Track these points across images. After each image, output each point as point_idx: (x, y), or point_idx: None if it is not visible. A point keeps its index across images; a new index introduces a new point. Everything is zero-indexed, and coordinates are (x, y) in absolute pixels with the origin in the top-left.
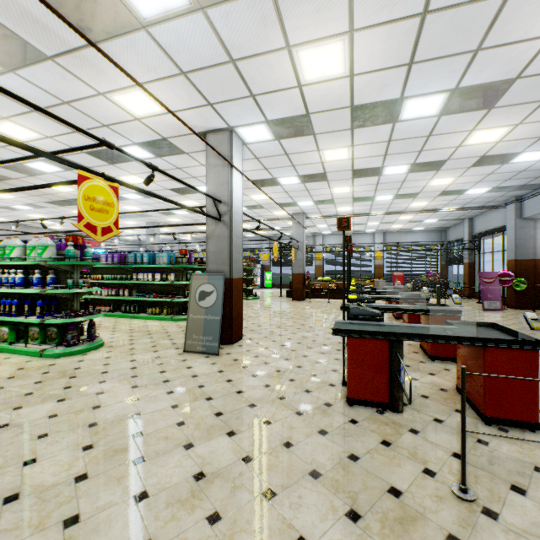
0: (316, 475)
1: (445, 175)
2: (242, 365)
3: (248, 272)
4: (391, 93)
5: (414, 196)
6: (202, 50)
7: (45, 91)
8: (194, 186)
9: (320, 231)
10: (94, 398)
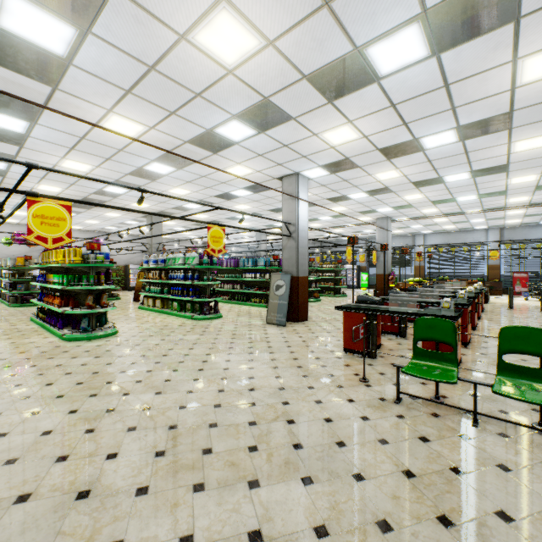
0: (300, 367)
1: (522, 174)
2: (296, 332)
3: (336, 273)
4: (403, 138)
5: (503, 193)
6: (267, 145)
7: (194, 174)
8: (270, 218)
9: (418, 231)
10: (215, 336)
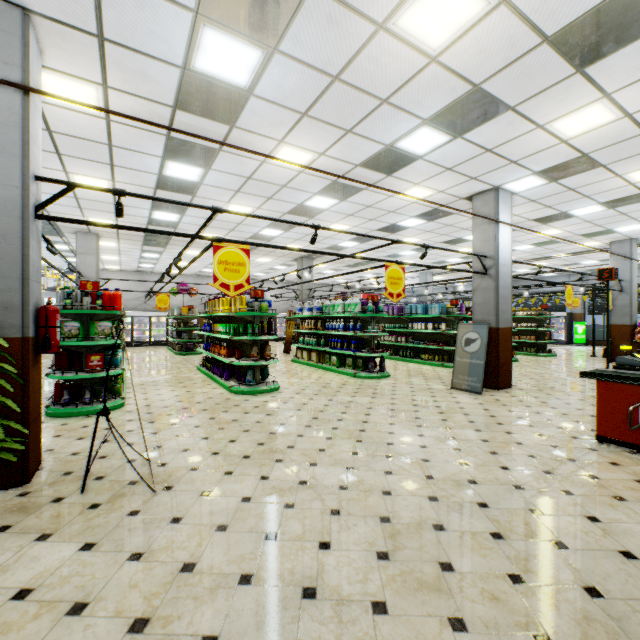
0: (532, 457)
1: None
2: (502, 404)
3: (538, 323)
4: None
5: None
6: (461, 154)
7: (358, 204)
8: (458, 251)
9: None
10: (390, 400)
